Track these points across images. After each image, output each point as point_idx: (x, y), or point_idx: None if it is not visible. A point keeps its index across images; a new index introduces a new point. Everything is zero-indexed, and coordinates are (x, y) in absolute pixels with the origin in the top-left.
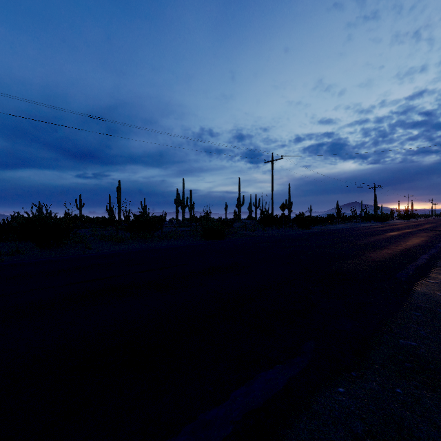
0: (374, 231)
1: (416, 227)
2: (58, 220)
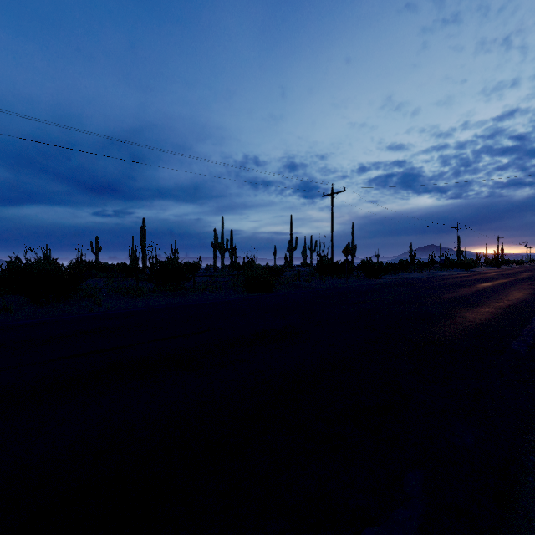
0: (461, 282)
1: (512, 276)
2: (60, 269)
